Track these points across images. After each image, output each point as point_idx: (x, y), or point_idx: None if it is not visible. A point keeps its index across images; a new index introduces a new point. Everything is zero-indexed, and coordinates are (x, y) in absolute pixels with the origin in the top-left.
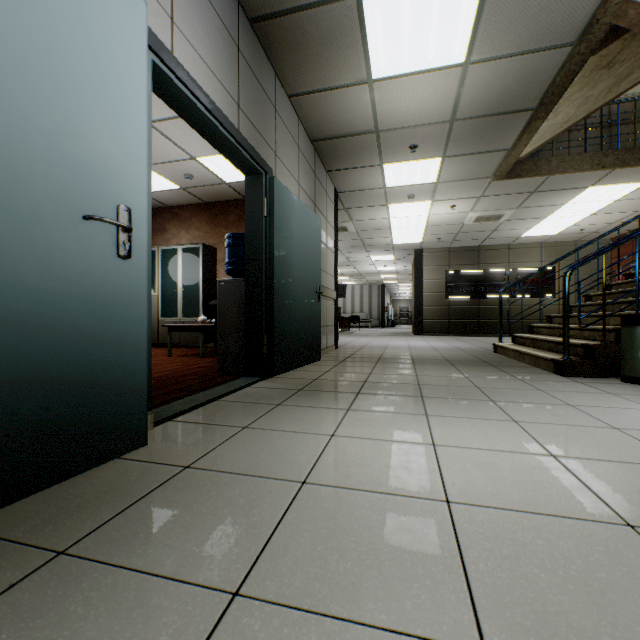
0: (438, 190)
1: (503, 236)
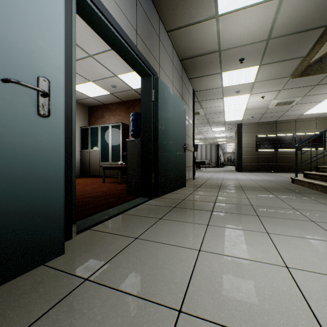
0: (254, 87)
1: (292, 114)
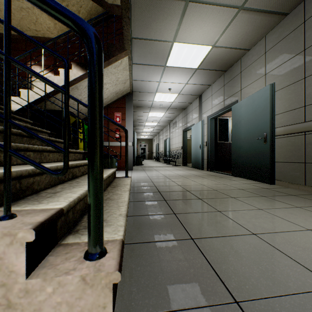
0: None
1: None
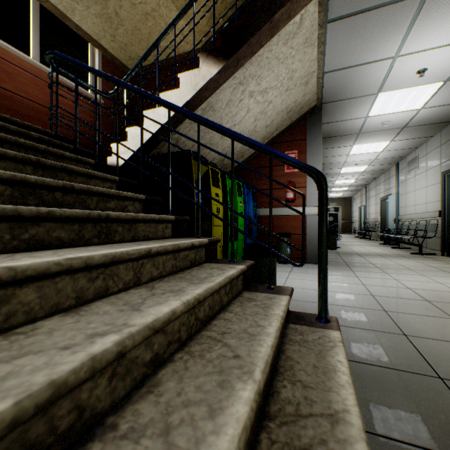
0: None
1: None
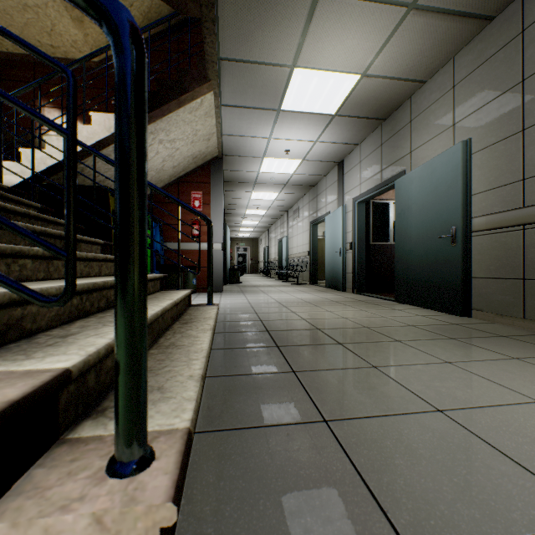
0: None
1: None
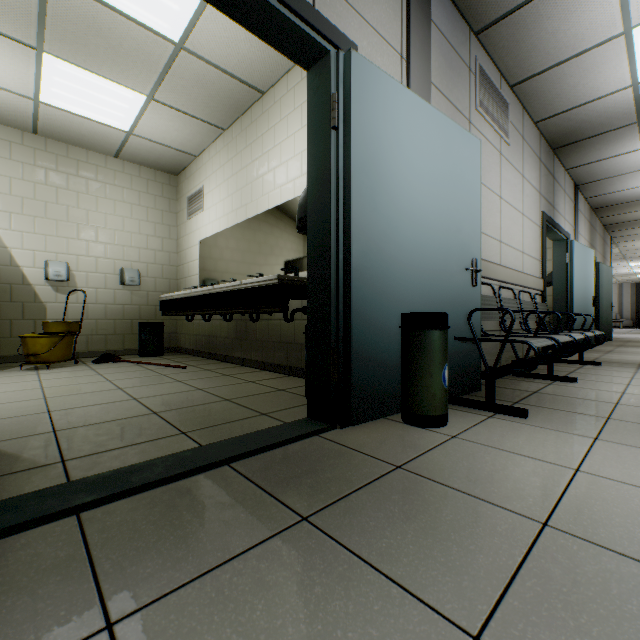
0: None
1: None
